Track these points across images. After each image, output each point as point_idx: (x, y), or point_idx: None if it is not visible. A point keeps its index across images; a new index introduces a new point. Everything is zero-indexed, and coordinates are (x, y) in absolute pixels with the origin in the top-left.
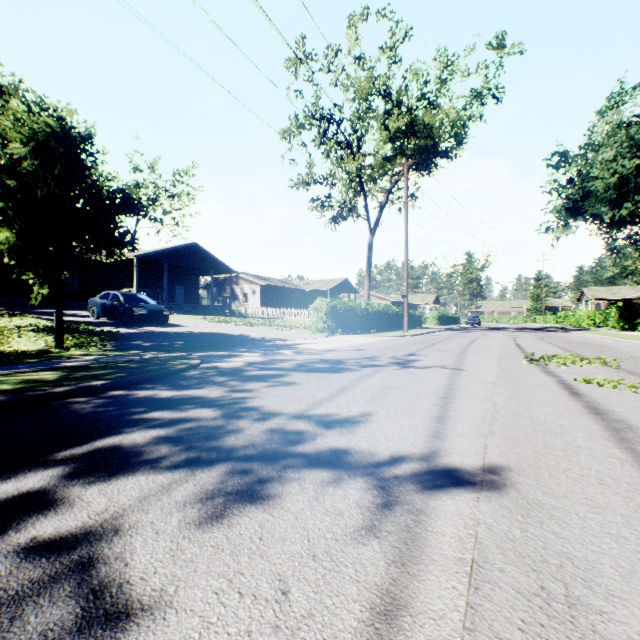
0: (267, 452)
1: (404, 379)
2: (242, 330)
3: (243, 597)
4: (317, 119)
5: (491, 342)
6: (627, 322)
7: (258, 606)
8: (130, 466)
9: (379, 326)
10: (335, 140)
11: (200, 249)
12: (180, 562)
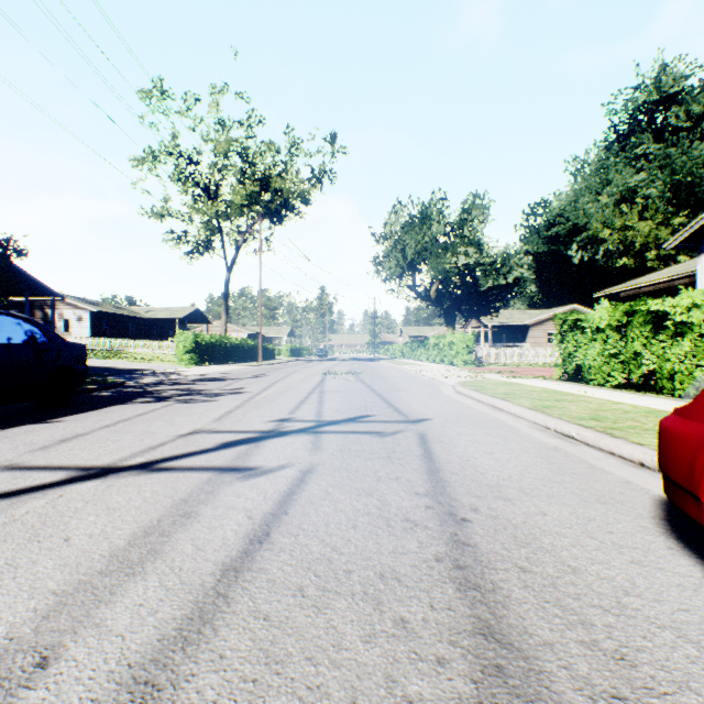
0: (214, 393)
1: (257, 381)
2: (101, 362)
3: (229, 399)
4: (174, 156)
5: (318, 368)
6: (413, 354)
7: (232, 399)
8: (175, 396)
9: (237, 358)
10: (194, 182)
11: (10, 266)
12: (213, 399)
